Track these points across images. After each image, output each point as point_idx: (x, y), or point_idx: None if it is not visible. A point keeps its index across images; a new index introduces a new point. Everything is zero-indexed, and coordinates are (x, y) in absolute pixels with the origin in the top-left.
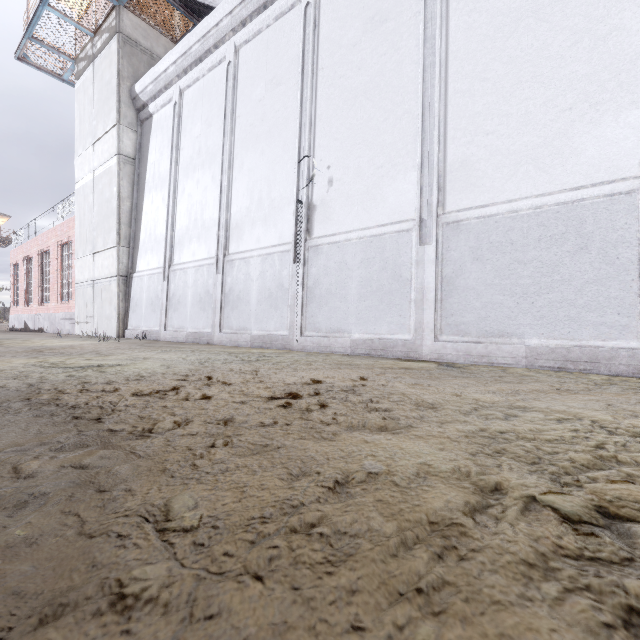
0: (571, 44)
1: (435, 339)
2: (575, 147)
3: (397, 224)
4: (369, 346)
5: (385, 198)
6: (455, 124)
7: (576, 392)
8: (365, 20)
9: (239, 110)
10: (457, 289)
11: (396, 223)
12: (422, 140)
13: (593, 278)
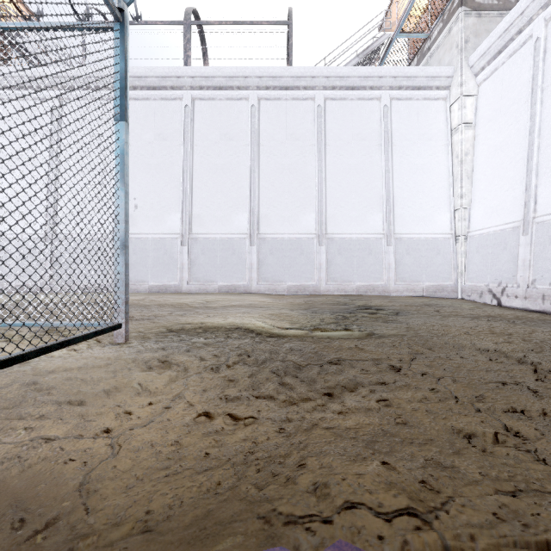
0: (232, 185)
1: (188, 284)
2: (232, 220)
3: (172, 235)
4: (159, 288)
5: (166, 222)
6: (196, 199)
7: (223, 295)
8: (155, 133)
9: (64, 141)
10: (196, 264)
11: (171, 234)
12: (183, 201)
13: (236, 263)
